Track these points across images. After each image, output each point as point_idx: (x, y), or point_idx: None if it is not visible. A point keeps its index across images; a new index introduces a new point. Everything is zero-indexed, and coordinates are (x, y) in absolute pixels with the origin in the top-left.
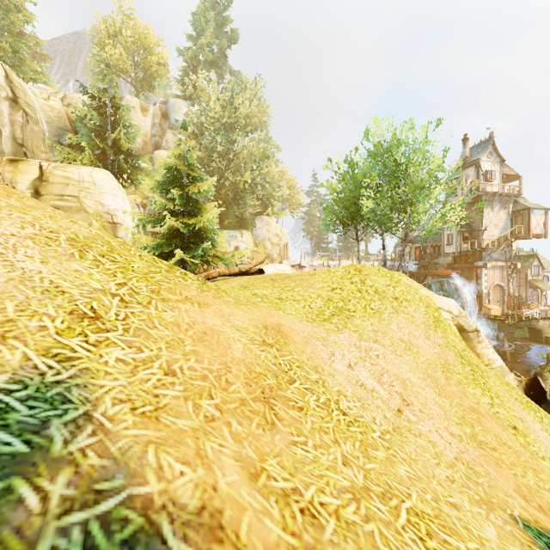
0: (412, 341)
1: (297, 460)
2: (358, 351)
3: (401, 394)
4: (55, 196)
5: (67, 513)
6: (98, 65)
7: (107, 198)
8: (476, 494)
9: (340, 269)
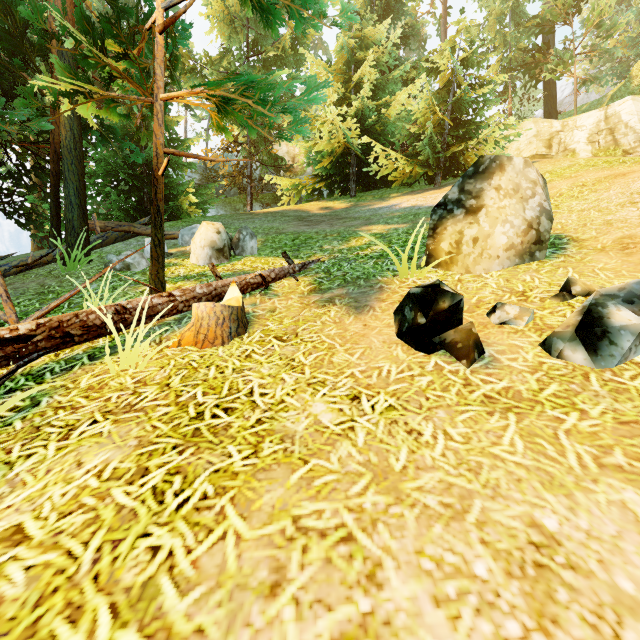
0: None
1: None
2: None
3: None
4: None
5: None
6: None
7: None
8: (561, 227)
9: None
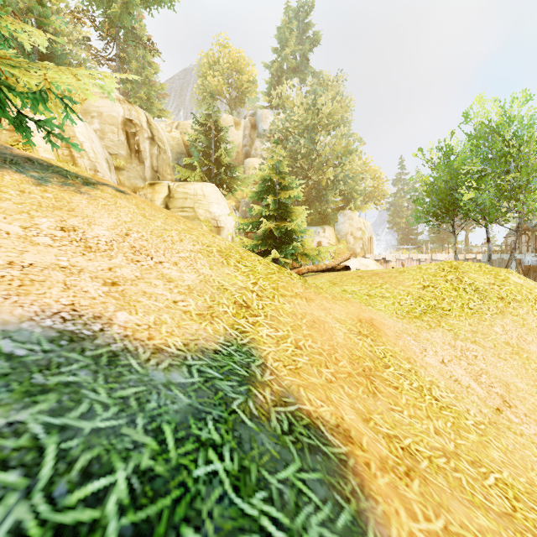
0: (522, 346)
1: (396, 420)
2: (453, 350)
3: (502, 396)
4: (178, 208)
5: (276, 406)
6: (201, 94)
7: (214, 207)
8: None
9: (433, 266)
